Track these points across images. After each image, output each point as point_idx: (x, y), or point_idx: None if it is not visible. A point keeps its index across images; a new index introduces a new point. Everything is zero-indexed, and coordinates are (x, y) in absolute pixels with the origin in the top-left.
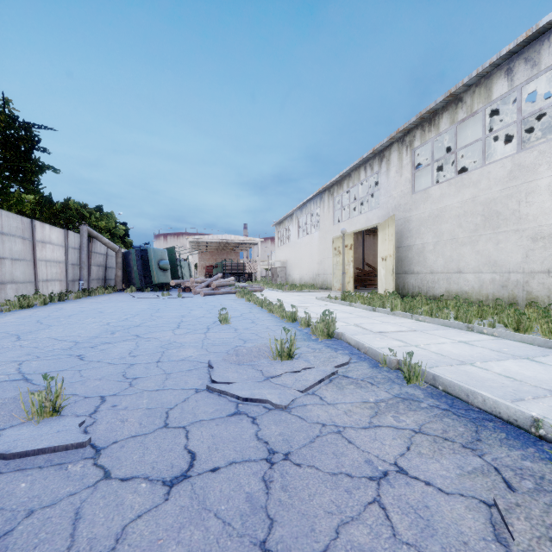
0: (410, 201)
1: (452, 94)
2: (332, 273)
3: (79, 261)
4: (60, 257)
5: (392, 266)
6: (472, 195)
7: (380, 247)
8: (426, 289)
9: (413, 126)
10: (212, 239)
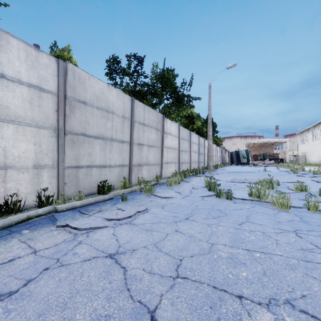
0: None
1: None
2: None
3: (221, 156)
4: (219, 155)
5: None
6: None
7: None
8: None
9: None
10: (257, 141)
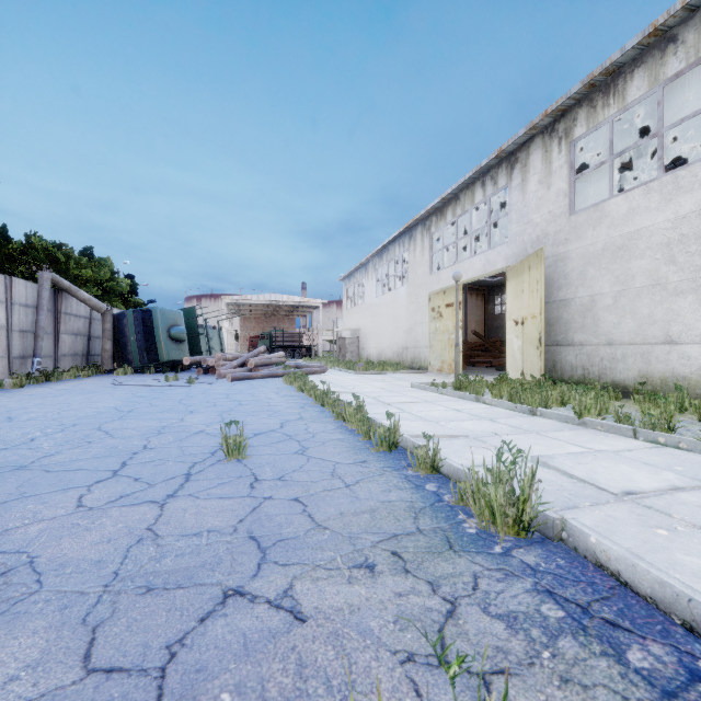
0: (565, 227)
1: (657, 29)
2: (428, 346)
3: (35, 327)
4: None
5: (539, 334)
6: (698, 204)
7: (512, 303)
8: (598, 371)
9: (573, 102)
10: (257, 300)
